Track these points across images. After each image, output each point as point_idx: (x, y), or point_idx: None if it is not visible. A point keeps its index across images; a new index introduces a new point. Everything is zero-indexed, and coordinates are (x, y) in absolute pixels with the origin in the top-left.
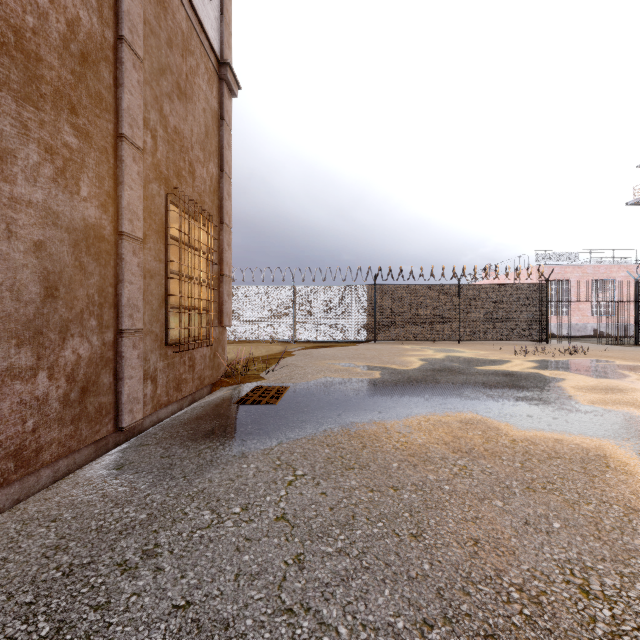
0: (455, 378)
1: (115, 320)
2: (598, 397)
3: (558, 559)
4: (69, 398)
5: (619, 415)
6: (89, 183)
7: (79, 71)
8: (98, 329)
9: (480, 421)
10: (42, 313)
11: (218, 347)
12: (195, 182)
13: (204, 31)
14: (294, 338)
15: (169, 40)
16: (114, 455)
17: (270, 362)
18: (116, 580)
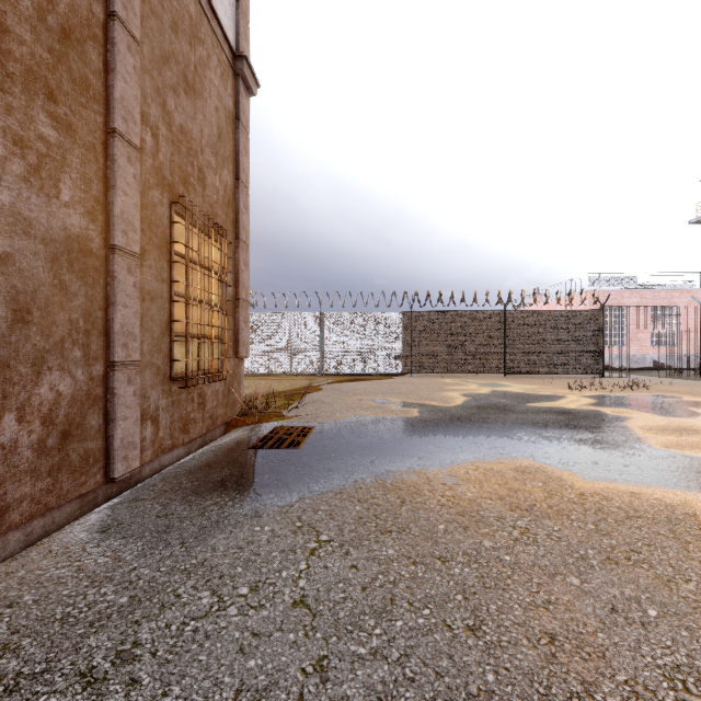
0: (504, 417)
1: (106, 350)
2: (672, 439)
3: (663, 665)
4: (45, 445)
5: (700, 462)
6: (72, 185)
7: (59, 50)
8: (84, 361)
9: (539, 469)
10: (9, 341)
11: (233, 381)
12: (206, 191)
13: (216, 17)
14: (321, 371)
15: (174, 24)
16: (101, 513)
17: (294, 398)
18: (74, 700)
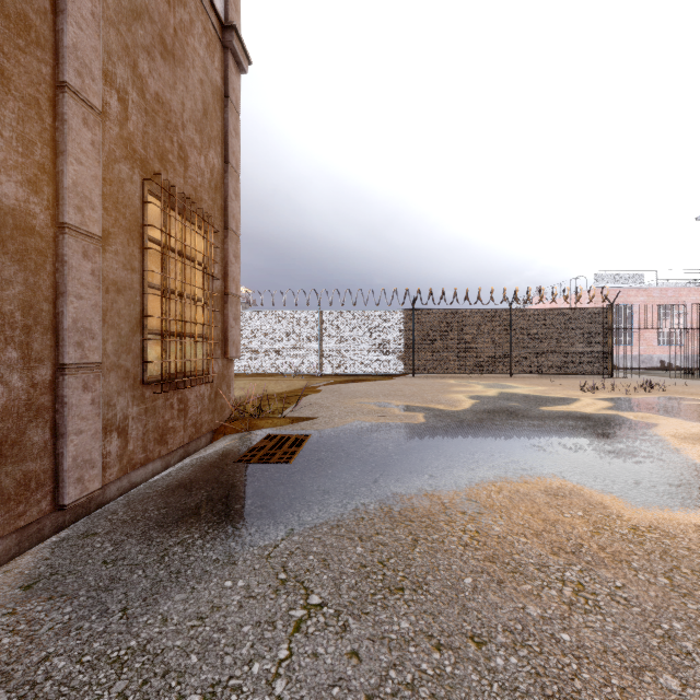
0: (519, 423)
1: (54, 350)
2: None
3: None
4: None
5: None
6: (4, 146)
7: None
8: (22, 363)
9: (573, 492)
10: None
11: (221, 384)
12: (188, 172)
13: None
14: (320, 371)
15: None
16: (38, 554)
17: (290, 401)
18: None
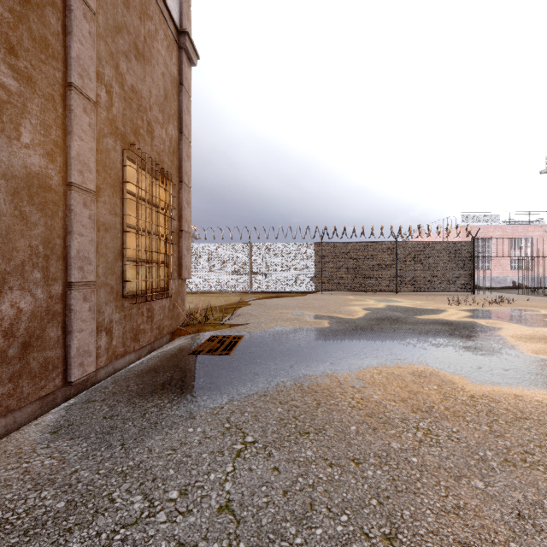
0: (399, 327)
1: (64, 272)
2: (540, 347)
3: None
4: (6, 355)
5: None
6: (32, 130)
7: (19, 11)
8: (43, 282)
9: (432, 373)
10: None
11: (177, 298)
12: (154, 141)
13: None
14: (250, 289)
15: (126, 0)
16: (57, 413)
17: (227, 311)
18: None
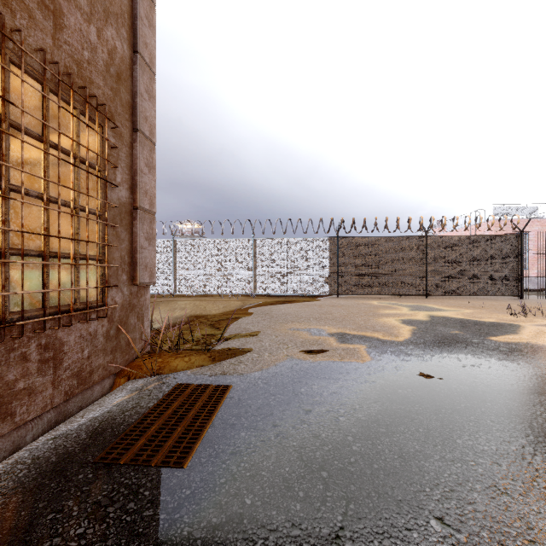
0: (487, 364)
1: None
2: None
3: None
4: None
5: None
6: None
7: None
8: None
9: None
10: None
11: (128, 316)
12: (63, 34)
13: None
14: (254, 292)
15: None
16: None
17: (220, 325)
18: None
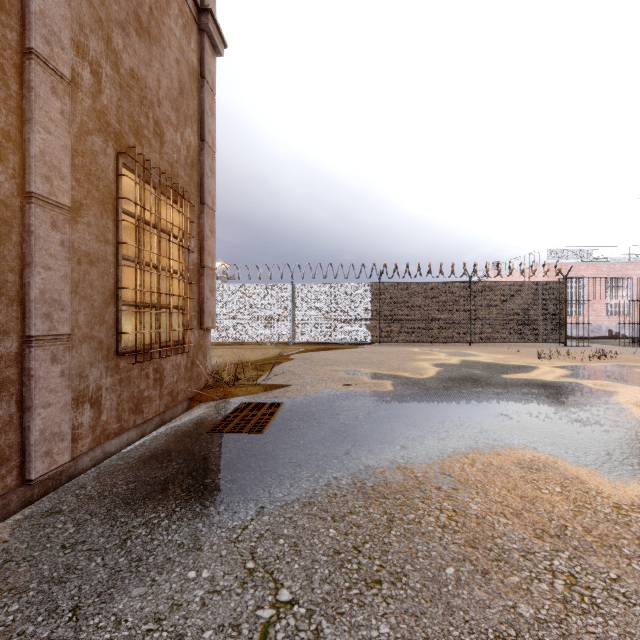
0: (483, 391)
1: (21, 322)
2: None
3: None
4: None
5: None
6: None
7: None
8: None
9: (547, 464)
10: None
11: (198, 353)
12: (164, 148)
13: None
14: (293, 340)
15: None
16: None
17: (264, 368)
18: None
